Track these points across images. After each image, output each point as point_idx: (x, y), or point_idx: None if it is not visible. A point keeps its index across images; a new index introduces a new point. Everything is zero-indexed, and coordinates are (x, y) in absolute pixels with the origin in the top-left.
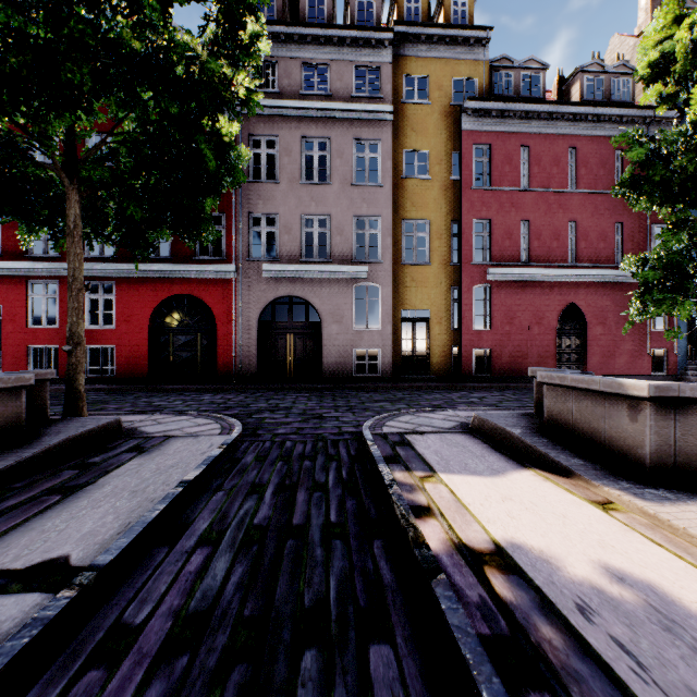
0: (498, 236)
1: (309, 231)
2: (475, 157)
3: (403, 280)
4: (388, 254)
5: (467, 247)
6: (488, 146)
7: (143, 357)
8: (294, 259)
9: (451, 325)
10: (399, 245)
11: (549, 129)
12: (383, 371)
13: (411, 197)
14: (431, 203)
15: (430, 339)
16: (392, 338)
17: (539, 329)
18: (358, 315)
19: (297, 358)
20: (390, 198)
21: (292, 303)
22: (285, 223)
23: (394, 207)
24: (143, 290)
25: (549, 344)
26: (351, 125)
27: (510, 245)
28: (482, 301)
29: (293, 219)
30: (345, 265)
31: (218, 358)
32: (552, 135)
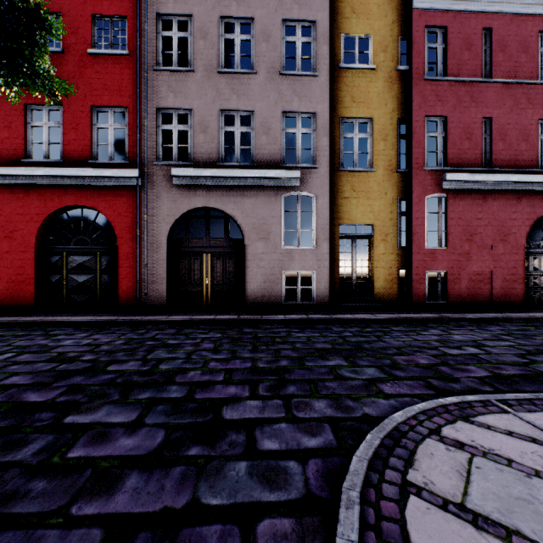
0: (455, 137)
1: (229, 130)
2: (427, 42)
3: (341, 189)
4: (323, 157)
5: (419, 150)
6: (443, 29)
7: (28, 281)
8: (211, 163)
9: (398, 242)
10: (336, 148)
11: (516, 8)
12: (318, 298)
13: (350, 91)
14: (375, 97)
15: (373, 259)
16: (328, 258)
17: (504, 247)
18: (286, 237)
19: (216, 282)
20: (326, 90)
21: (209, 216)
22: (200, 120)
23: (331, 102)
24: (28, 200)
25: (516, 266)
26: (279, 3)
27: (469, 147)
28: (435, 214)
29: (210, 115)
30: (273, 170)
31: (119, 282)
32: (520, 16)
